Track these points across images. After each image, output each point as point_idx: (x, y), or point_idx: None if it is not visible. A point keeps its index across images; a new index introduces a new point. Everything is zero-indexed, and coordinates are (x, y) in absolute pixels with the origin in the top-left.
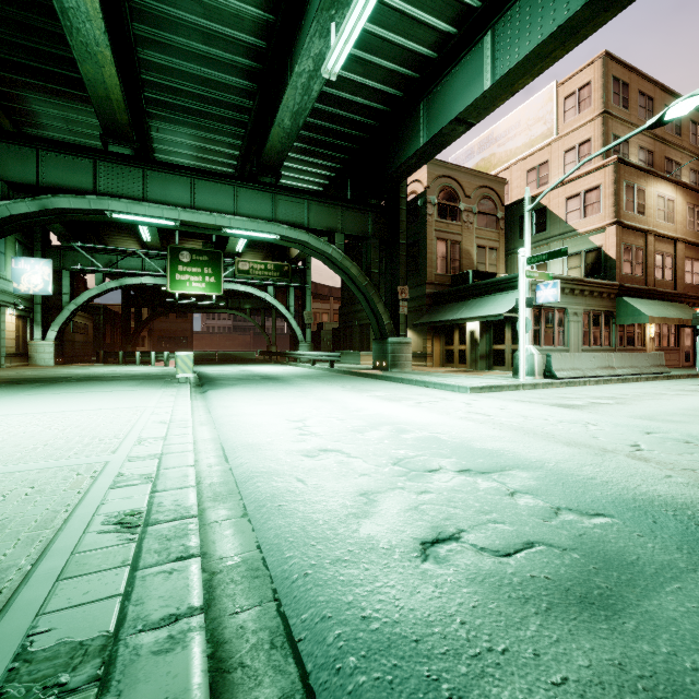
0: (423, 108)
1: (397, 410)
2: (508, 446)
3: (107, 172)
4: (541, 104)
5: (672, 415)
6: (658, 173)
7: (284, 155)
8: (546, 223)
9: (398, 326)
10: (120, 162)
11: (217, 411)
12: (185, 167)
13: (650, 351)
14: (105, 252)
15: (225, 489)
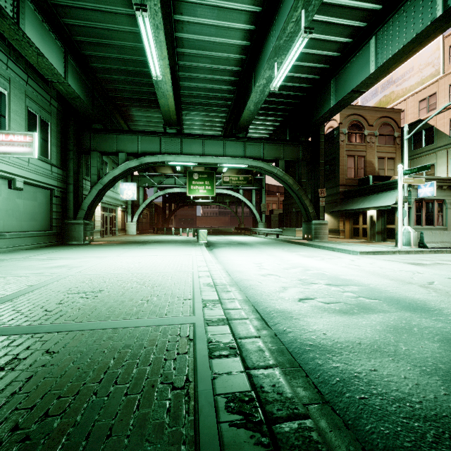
0: (333, 83)
1: (308, 261)
2: (358, 278)
3: (165, 142)
4: (430, 53)
5: None
6: None
7: (250, 122)
8: (433, 138)
9: (318, 213)
10: (171, 136)
11: (221, 258)
12: (199, 135)
13: None
14: (157, 176)
15: (232, 284)
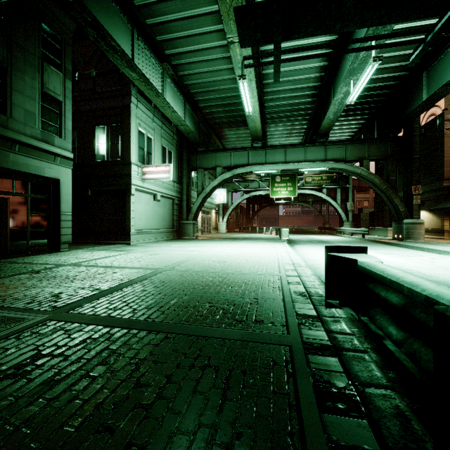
0: (425, 76)
1: (382, 257)
2: (419, 269)
3: (252, 154)
4: None
5: None
6: None
7: (330, 128)
8: None
9: (411, 212)
10: (257, 149)
11: (300, 251)
12: (282, 145)
13: None
14: (243, 182)
15: (306, 266)
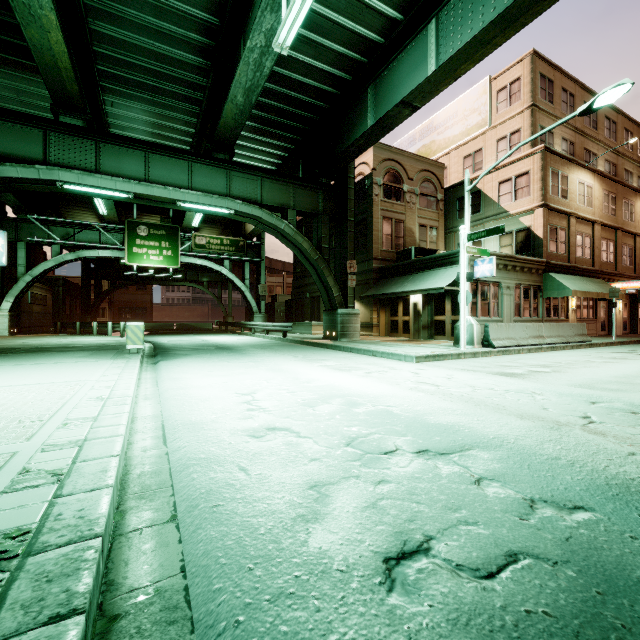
0: (370, 92)
1: (347, 380)
2: (462, 420)
3: (58, 142)
4: (476, 96)
5: (608, 383)
6: (578, 161)
7: (238, 132)
8: (481, 205)
9: (347, 298)
10: (72, 133)
11: (165, 383)
12: (138, 141)
13: (572, 321)
14: (62, 225)
15: (156, 481)
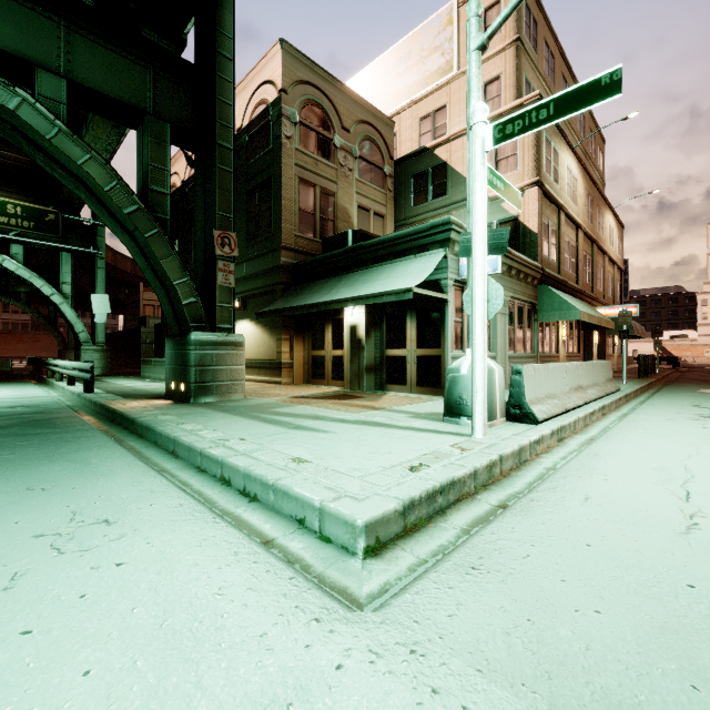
0: None
1: None
2: None
3: None
4: (438, 28)
5: None
6: (568, 137)
7: None
8: (447, 184)
9: (214, 309)
10: None
11: None
12: None
13: (562, 357)
14: None
15: None
